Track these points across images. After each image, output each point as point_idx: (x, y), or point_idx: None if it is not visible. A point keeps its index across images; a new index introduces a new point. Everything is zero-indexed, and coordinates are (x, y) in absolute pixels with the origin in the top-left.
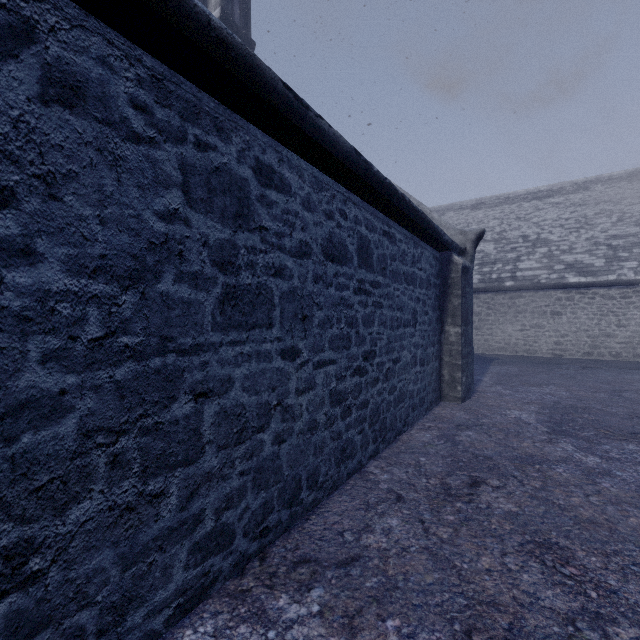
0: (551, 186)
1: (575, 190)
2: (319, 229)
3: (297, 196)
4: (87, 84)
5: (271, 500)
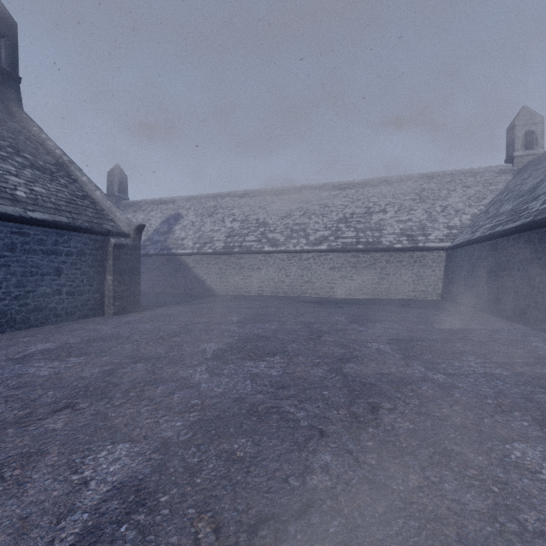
0: (284, 187)
1: (295, 192)
2: None
3: None
4: None
5: None
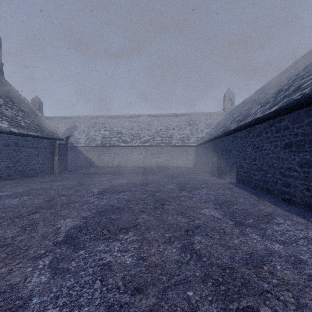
0: (130, 115)
1: (135, 117)
2: (2, 142)
3: None
4: None
5: None
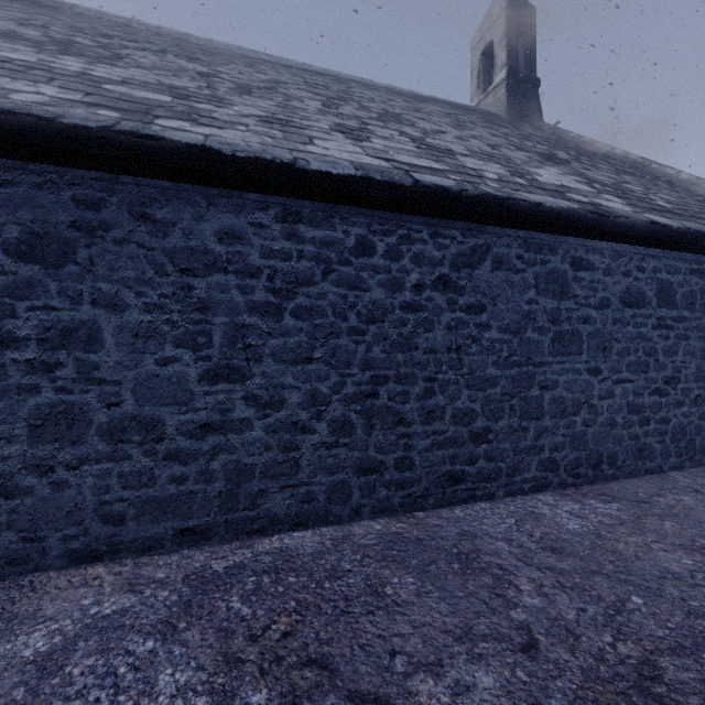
0: None
1: None
2: (617, 286)
3: (599, 269)
4: (503, 258)
5: (580, 459)
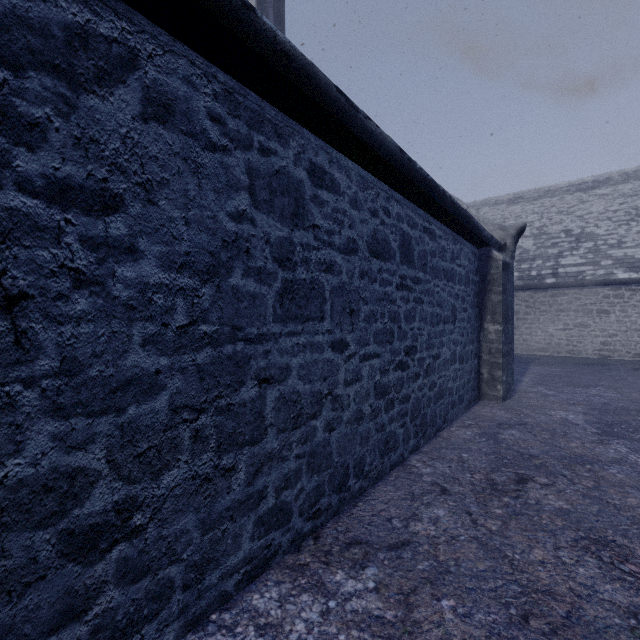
0: (597, 177)
1: (624, 180)
2: (365, 226)
3: (345, 195)
4: (175, 101)
5: (323, 484)
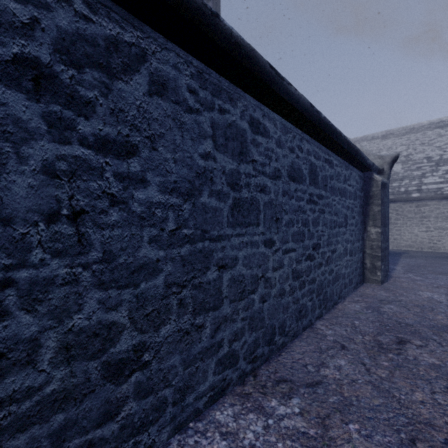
0: None
1: None
2: (285, 159)
3: (273, 138)
4: (168, 81)
5: (258, 339)
